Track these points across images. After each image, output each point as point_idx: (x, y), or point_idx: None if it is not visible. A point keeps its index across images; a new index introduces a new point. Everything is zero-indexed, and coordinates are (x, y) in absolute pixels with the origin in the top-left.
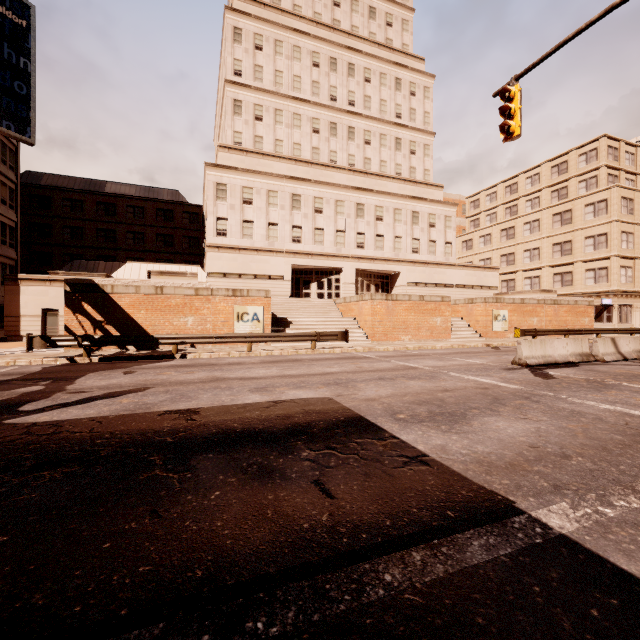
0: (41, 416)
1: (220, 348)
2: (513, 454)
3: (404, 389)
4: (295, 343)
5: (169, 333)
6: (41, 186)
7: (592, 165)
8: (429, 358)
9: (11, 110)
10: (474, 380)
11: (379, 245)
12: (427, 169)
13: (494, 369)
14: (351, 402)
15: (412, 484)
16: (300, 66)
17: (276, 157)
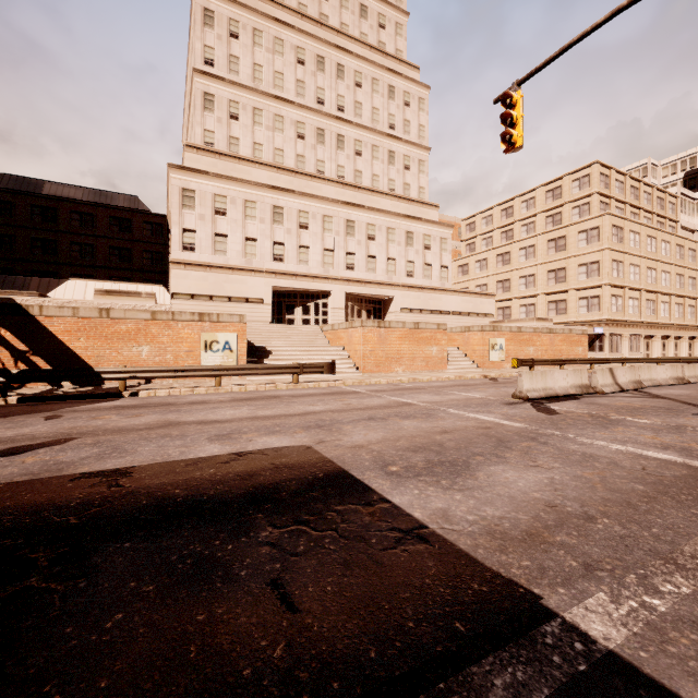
0: None
1: (183, 383)
2: (529, 518)
3: (397, 431)
4: (275, 376)
5: (118, 365)
6: None
7: (585, 191)
8: (425, 392)
9: None
10: (475, 418)
11: (371, 267)
12: (422, 187)
13: (495, 404)
14: (334, 451)
15: (407, 576)
16: (283, 61)
17: (255, 163)
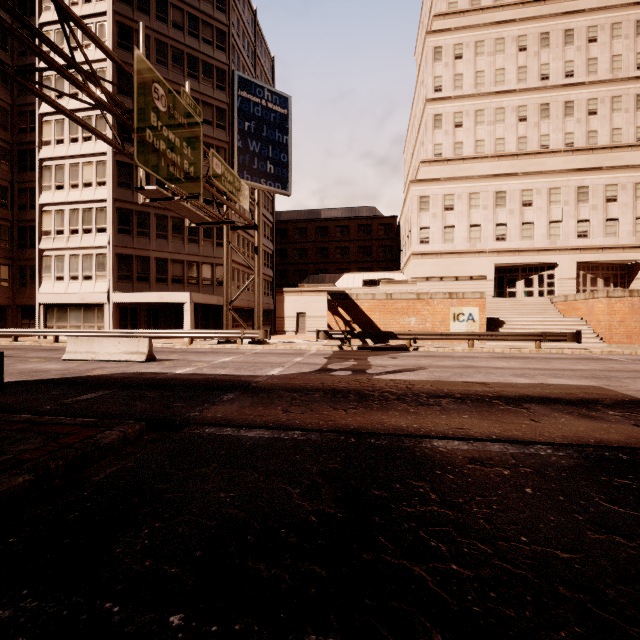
0: (387, 376)
1: (439, 344)
2: None
3: None
4: (511, 343)
5: (396, 330)
6: (281, 221)
7: None
8: None
9: (279, 175)
10: None
11: (610, 231)
12: None
13: None
14: (626, 391)
15: None
16: (503, 57)
17: (477, 158)
